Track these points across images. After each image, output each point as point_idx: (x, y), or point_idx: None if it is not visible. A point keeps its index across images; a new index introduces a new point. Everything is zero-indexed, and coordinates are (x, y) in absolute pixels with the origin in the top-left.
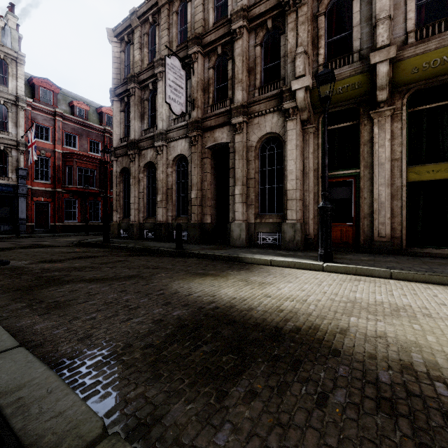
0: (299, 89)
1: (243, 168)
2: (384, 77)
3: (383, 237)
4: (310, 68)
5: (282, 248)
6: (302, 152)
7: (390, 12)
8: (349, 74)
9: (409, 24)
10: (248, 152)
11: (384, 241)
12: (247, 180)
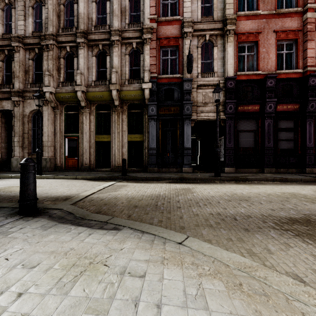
0: (47, 92)
1: (20, 127)
2: (80, 97)
3: (87, 164)
4: (54, 83)
5: None
6: (54, 122)
7: (85, 71)
8: (70, 91)
9: (93, 77)
10: (24, 118)
11: (87, 166)
12: (23, 134)
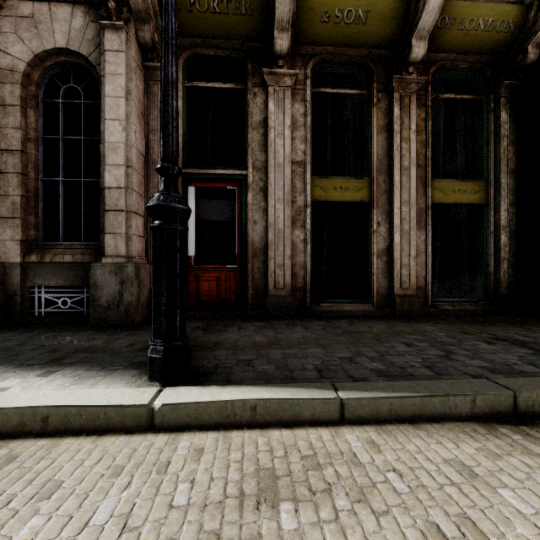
0: None
1: None
2: (287, 1)
3: (282, 289)
4: None
5: (91, 324)
6: (143, 115)
7: None
8: None
9: None
10: (2, 83)
11: (283, 295)
12: None
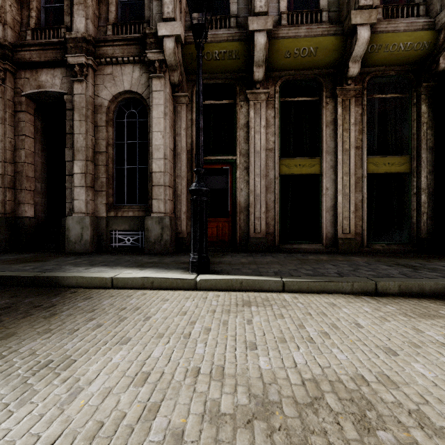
0: (167, 36)
1: (88, 135)
2: (262, 50)
3: (259, 233)
4: (182, 17)
5: (145, 252)
6: (172, 125)
7: None
8: (226, 38)
9: (282, 5)
10: (96, 114)
11: (260, 237)
12: (95, 155)
